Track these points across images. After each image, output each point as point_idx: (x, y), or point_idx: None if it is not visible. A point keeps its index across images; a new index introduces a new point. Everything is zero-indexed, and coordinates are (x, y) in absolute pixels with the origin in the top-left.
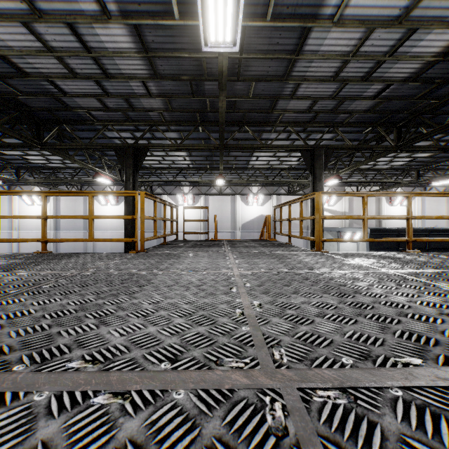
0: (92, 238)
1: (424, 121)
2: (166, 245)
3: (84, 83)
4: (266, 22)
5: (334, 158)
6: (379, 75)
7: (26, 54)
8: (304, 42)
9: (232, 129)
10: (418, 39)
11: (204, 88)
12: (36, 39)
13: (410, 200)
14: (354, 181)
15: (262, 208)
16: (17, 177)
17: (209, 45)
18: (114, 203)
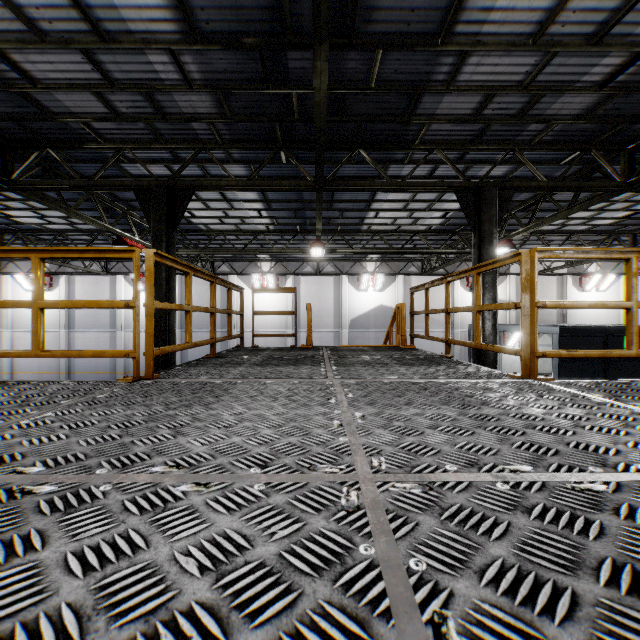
0: (41, 349)
1: None
2: (214, 359)
3: (64, 56)
4: None
5: None
6: (625, 31)
7: None
8: None
9: (337, 158)
10: None
11: (287, 68)
12: None
13: None
14: None
15: (381, 294)
16: None
17: None
18: None
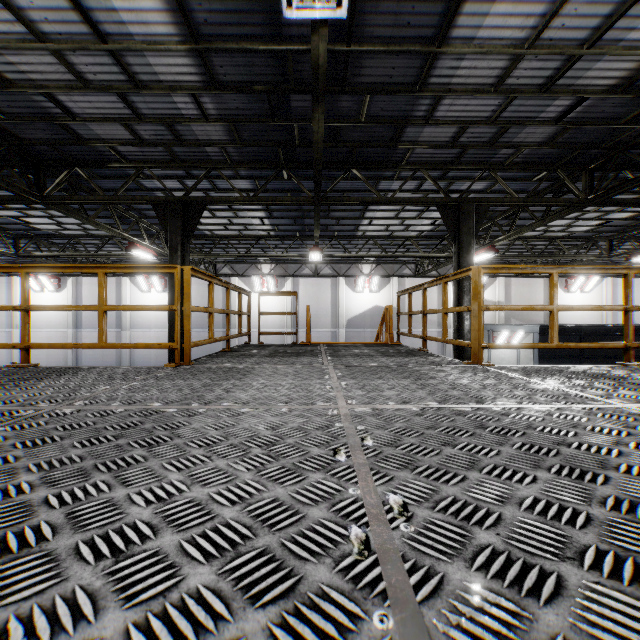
0: (105, 342)
1: (632, 159)
2: (230, 352)
3: (101, 97)
4: None
5: (486, 221)
6: (569, 82)
7: (3, 46)
8: (452, 23)
9: (334, 175)
10: (639, 16)
11: (290, 106)
12: (17, 20)
13: (629, 280)
14: (515, 255)
15: (376, 295)
16: (15, 251)
17: (295, 6)
18: (161, 288)
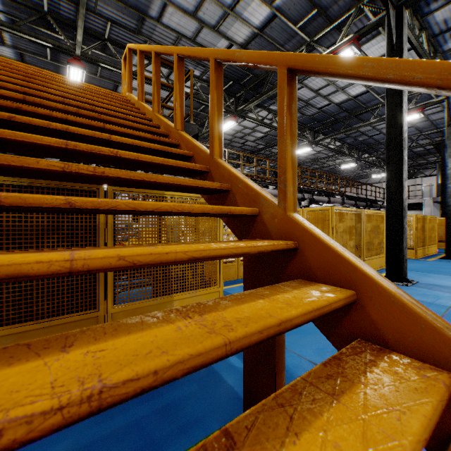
0: None
1: None
2: None
3: None
4: (97, 77)
5: None
6: None
7: None
8: (117, 88)
9: None
10: None
11: None
12: None
13: None
14: None
15: None
16: None
17: None
18: None
